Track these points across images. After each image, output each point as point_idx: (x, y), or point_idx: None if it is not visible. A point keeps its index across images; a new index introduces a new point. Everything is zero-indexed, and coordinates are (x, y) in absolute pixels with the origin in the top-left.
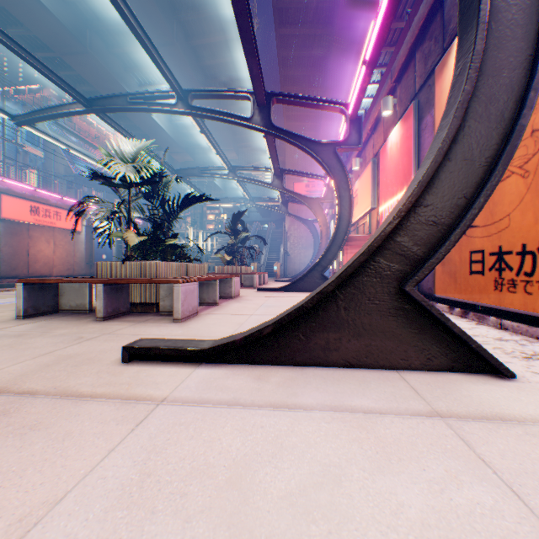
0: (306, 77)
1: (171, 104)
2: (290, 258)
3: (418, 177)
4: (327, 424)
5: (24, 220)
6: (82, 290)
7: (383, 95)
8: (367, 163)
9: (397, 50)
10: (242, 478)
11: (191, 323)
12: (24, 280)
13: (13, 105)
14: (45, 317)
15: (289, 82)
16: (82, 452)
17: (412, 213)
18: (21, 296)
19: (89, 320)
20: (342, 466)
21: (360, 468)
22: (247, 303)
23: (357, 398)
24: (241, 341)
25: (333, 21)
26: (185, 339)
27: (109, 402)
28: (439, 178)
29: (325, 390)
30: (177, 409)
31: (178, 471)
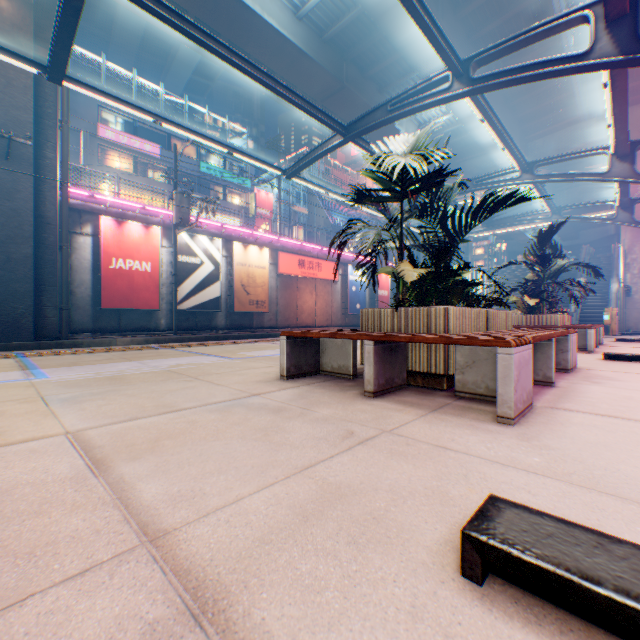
0: None
1: (442, 90)
2: (629, 300)
3: None
4: None
5: (292, 273)
6: (344, 347)
7: None
8: None
9: None
10: None
11: (540, 433)
12: (286, 333)
13: None
14: (305, 380)
15: None
16: None
17: None
18: (283, 351)
19: (354, 393)
20: None
21: None
22: (618, 388)
23: None
24: None
25: None
26: None
27: None
28: None
29: None
30: None
31: None
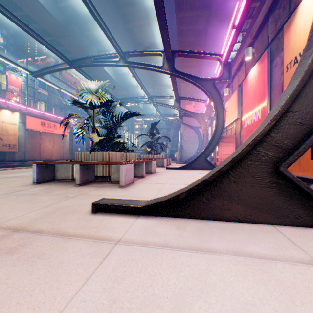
0: (194, 42)
1: (116, 61)
2: (183, 149)
3: (289, 92)
4: (234, 266)
5: (37, 129)
6: (68, 168)
7: (245, 47)
8: (233, 91)
9: (254, 19)
10: (182, 310)
11: (130, 188)
12: (37, 162)
13: (32, 68)
14: (48, 183)
15: (183, 45)
16: (70, 278)
17: (284, 117)
18: (35, 171)
19: (72, 185)
20: (257, 305)
21: (272, 308)
22: (161, 176)
23: (251, 246)
24: (165, 202)
25: (211, 6)
26: (129, 199)
27: (85, 241)
28: (304, 92)
29: (226, 238)
30: (128, 248)
31: (135, 299)
